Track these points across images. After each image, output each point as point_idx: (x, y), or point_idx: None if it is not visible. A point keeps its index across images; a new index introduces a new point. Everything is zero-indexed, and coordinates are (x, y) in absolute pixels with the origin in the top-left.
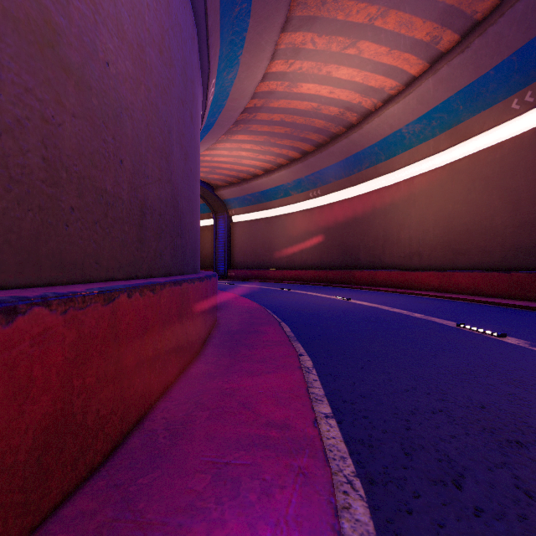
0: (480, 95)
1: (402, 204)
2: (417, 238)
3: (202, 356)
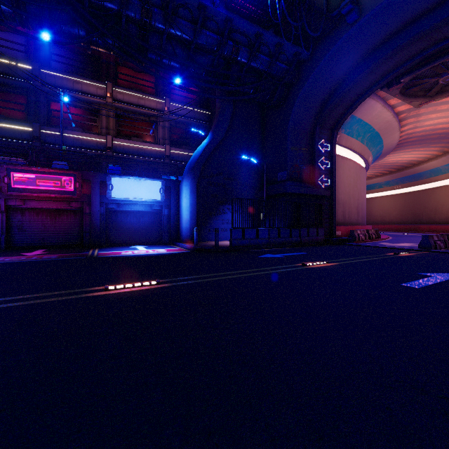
0: None
1: (443, 196)
2: None
3: None
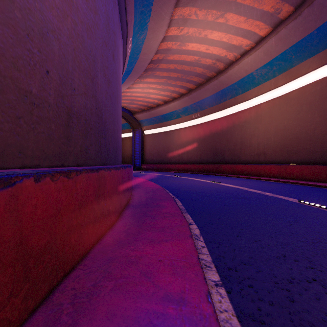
0: (306, 47)
1: (253, 122)
2: (263, 143)
3: (116, 225)
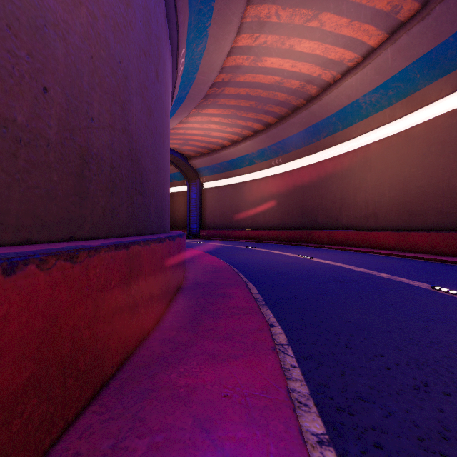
0: (438, 62)
1: (358, 170)
2: (373, 200)
3: (159, 329)
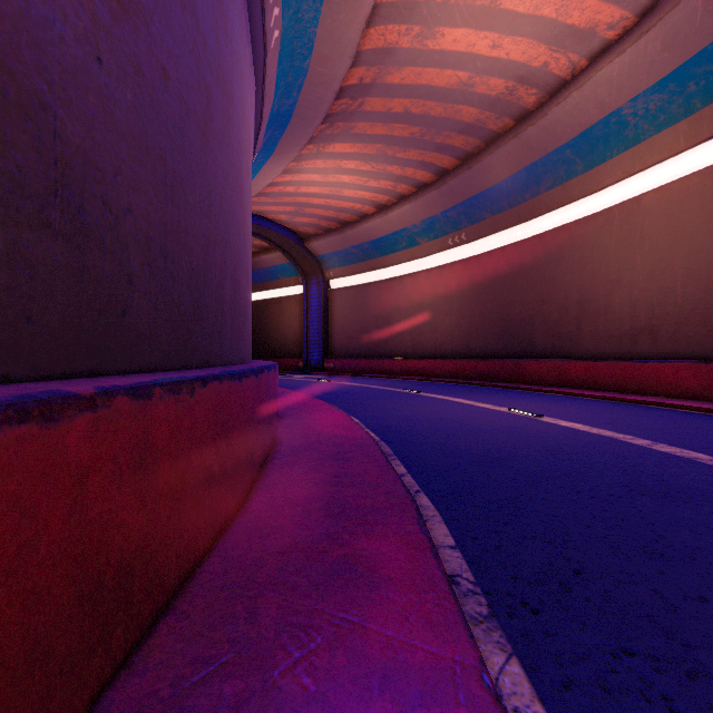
0: None
1: (616, 246)
2: (647, 303)
3: None
